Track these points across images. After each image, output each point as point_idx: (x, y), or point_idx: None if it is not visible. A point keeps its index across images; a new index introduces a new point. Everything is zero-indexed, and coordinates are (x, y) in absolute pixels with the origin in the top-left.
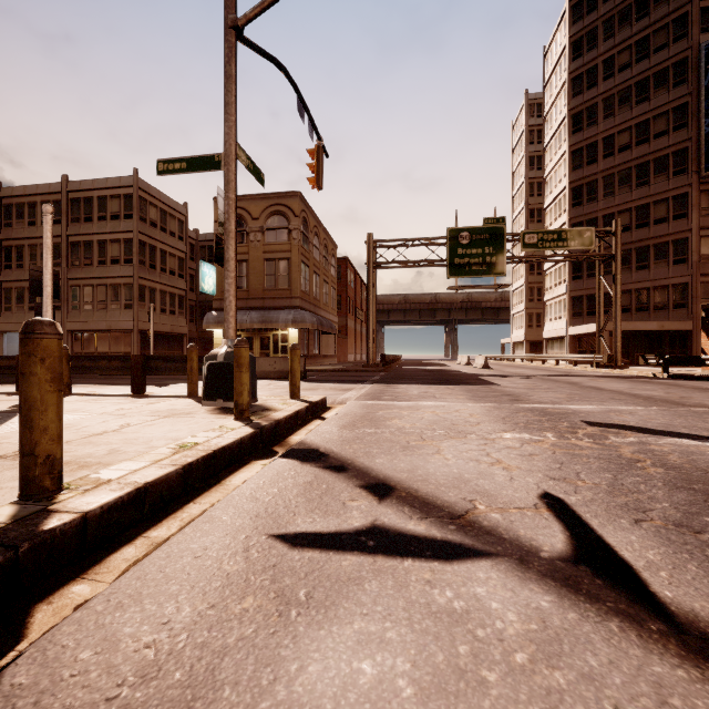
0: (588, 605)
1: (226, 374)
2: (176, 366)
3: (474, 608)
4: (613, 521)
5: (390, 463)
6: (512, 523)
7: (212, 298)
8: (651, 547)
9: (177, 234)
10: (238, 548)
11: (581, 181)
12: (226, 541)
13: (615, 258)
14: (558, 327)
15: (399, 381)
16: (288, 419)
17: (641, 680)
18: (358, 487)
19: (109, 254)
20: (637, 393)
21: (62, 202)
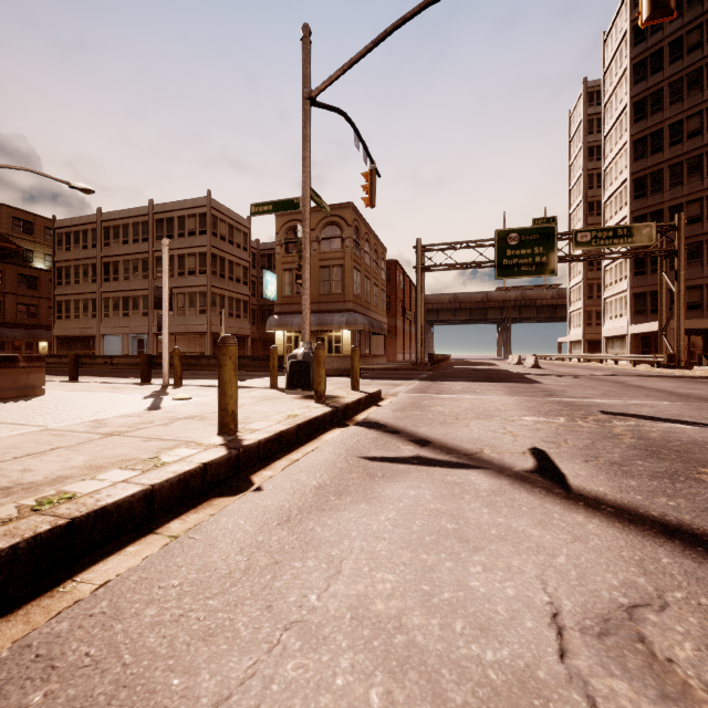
0: (528, 484)
1: (304, 370)
2: (260, 363)
3: (467, 482)
4: (570, 460)
5: (430, 431)
6: (503, 458)
7: (271, 302)
8: (585, 470)
9: (242, 245)
10: (342, 460)
11: (644, 171)
12: (334, 457)
13: (678, 254)
14: (619, 325)
15: (445, 379)
16: (353, 404)
17: (536, 501)
18: (407, 441)
19: (186, 266)
20: (677, 391)
21: (149, 222)
